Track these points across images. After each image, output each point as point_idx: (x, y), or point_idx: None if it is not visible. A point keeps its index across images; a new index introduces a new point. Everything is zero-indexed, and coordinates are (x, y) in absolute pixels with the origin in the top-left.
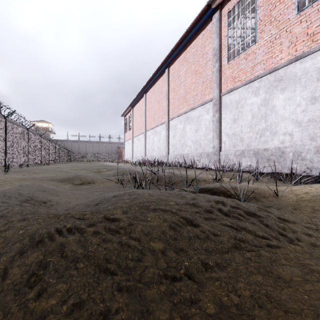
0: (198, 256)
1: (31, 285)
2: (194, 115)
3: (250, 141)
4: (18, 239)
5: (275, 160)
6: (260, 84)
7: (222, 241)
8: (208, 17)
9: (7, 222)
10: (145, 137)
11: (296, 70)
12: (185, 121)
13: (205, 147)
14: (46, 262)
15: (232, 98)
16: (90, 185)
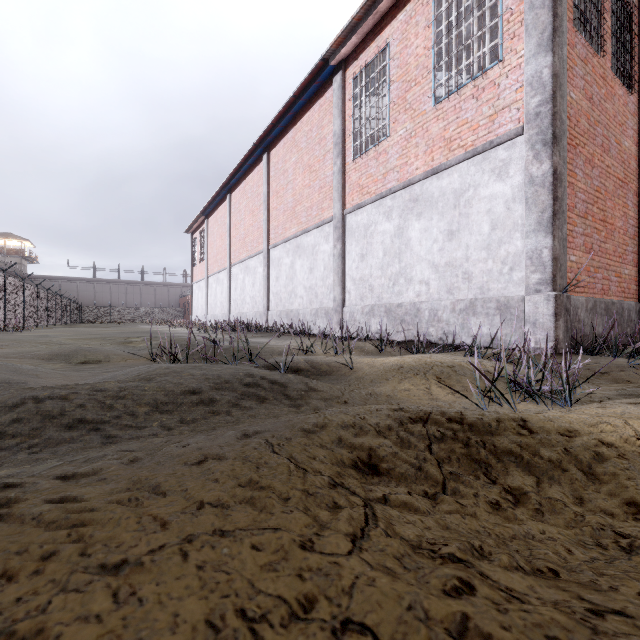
0: (181, 415)
1: (7, 431)
2: (307, 243)
3: (382, 292)
4: None
5: (410, 321)
6: (394, 203)
7: (216, 404)
8: (327, 77)
9: None
10: (230, 277)
11: (433, 189)
12: (295, 252)
13: (323, 299)
14: (20, 418)
15: (359, 219)
16: (101, 364)
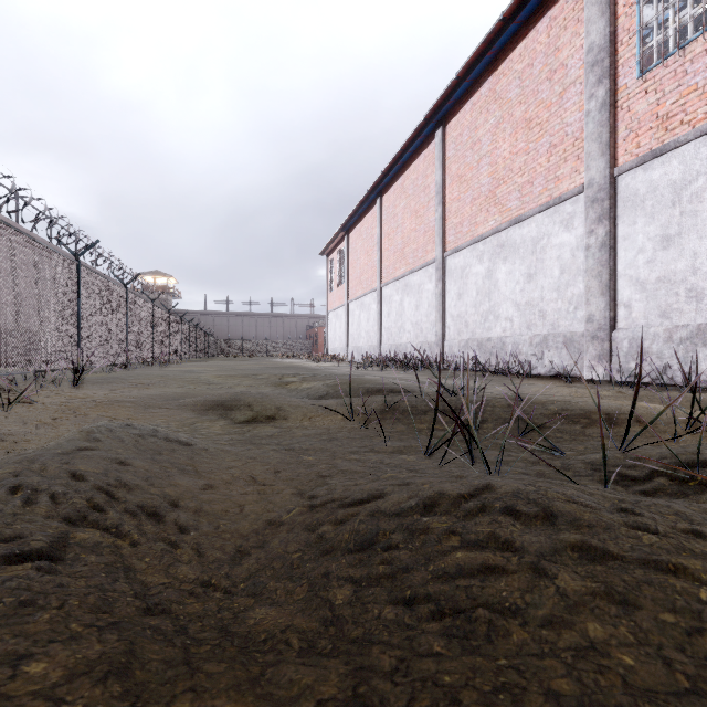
0: None
1: None
2: (521, 237)
3: None
4: None
5: None
6: None
7: None
8: None
9: None
10: (380, 301)
11: None
12: (494, 254)
13: (558, 319)
14: None
15: (656, 176)
16: (278, 426)
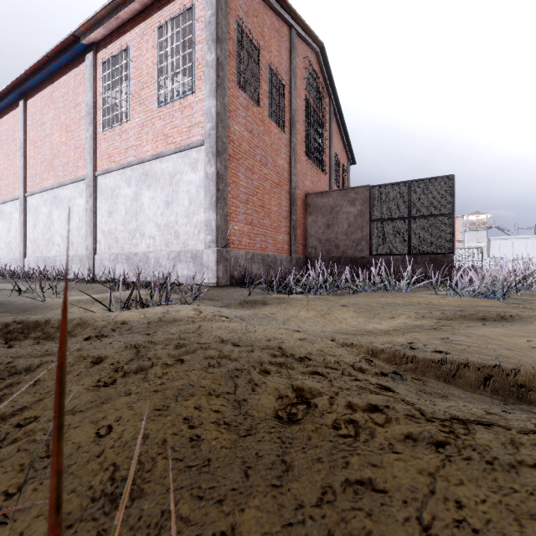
0: None
1: None
2: (64, 195)
3: (124, 243)
4: None
5: (142, 267)
6: (132, 174)
7: None
8: (81, 51)
9: None
10: None
11: (158, 169)
12: (52, 202)
13: (78, 247)
14: None
15: (108, 182)
16: None
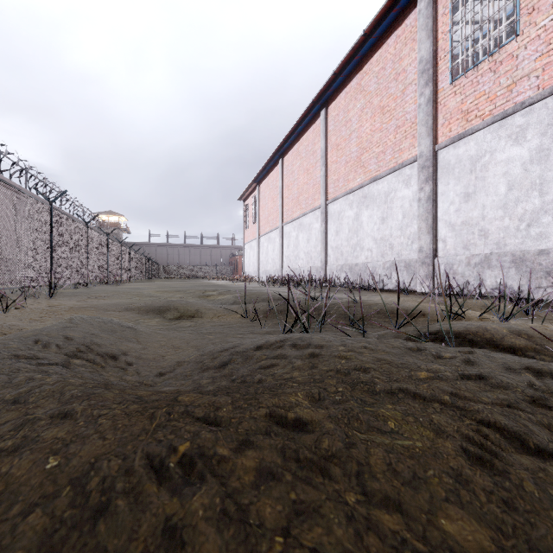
0: None
1: None
2: (378, 191)
3: (504, 236)
4: (41, 493)
5: None
6: (529, 119)
7: None
8: (408, 1)
9: (23, 422)
10: (282, 236)
11: None
12: (360, 202)
13: (401, 250)
14: None
15: (461, 152)
16: (195, 321)
